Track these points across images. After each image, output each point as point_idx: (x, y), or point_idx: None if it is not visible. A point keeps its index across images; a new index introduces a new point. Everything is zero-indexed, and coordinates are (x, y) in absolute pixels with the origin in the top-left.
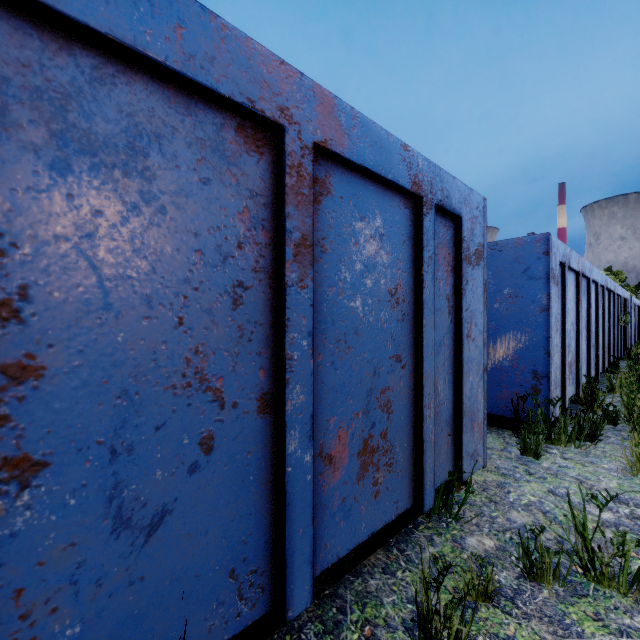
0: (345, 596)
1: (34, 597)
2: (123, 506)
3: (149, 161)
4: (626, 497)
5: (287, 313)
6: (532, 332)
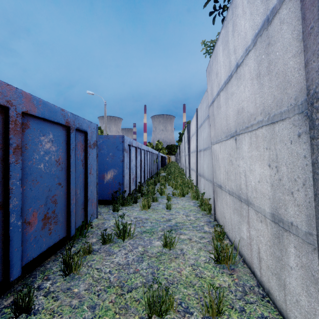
0: (36, 273)
1: None
2: None
3: None
4: (137, 216)
5: (10, 173)
6: (119, 169)
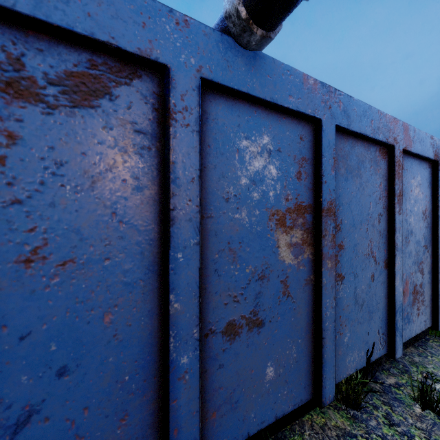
0: (403, 362)
1: (342, 320)
2: (356, 296)
3: (361, 171)
4: None
5: (395, 226)
6: None
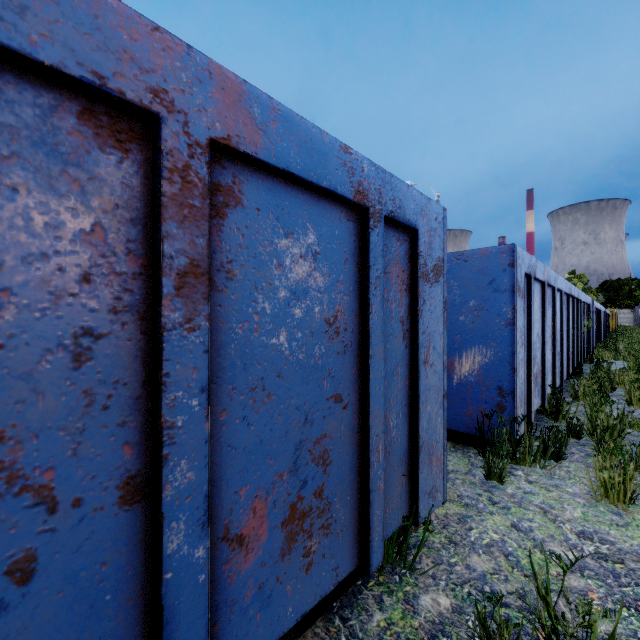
0: None
1: None
2: None
3: None
4: (591, 530)
5: (165, 366)
6: (497, 347)
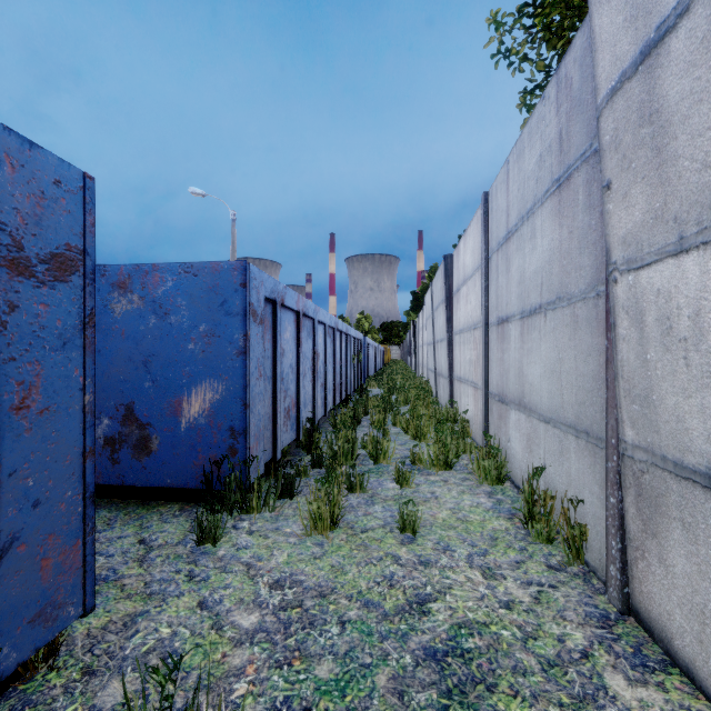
0: None
1: None
2: None
3: None
4: (287, 574)
5: None
6: (230, 380)
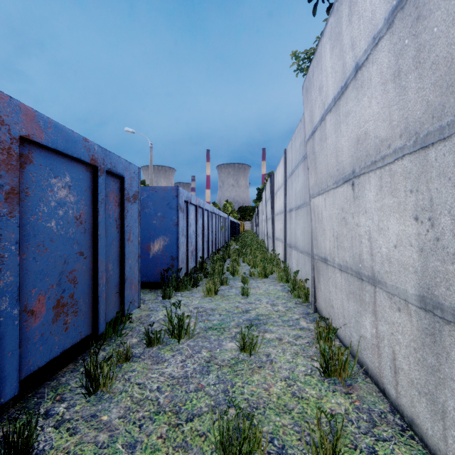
0: (44, 391)
1: None
2: None
3: None
4: (199, 306)
5: (0, 231)
6: (171, 236)
